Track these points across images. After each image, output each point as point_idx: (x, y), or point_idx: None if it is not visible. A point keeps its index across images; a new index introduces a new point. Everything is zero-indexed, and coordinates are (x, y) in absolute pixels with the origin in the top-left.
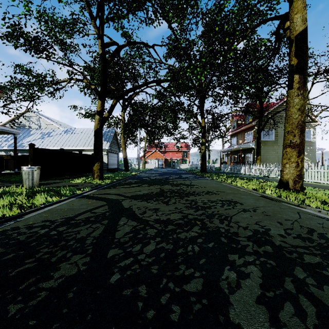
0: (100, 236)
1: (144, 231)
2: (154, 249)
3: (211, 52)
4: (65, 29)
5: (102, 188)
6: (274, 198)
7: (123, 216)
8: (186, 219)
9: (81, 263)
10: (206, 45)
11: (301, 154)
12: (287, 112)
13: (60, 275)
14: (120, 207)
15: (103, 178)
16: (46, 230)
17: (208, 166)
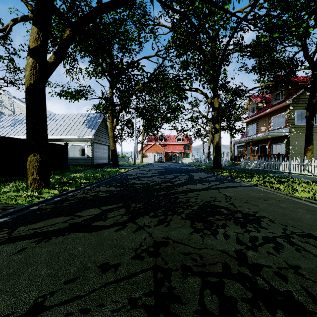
0: None
1: None
2: None
3: None
4: None
5: None
6: None
7: None
8: None
9: None
10: None
11: None
12: None
13: None
14: None
15: (47, 185)
16: None
17: None
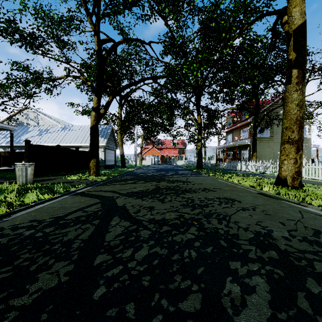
0: (89, 238)
1: (137, 233)
2: (147, 254)
3: (207, 48)
4: (61, 25)
5: (97, 185)
6: (273, 195)
7: (115, 215)
8: (182, 219)
9: (64, 272)
10: (202, 41)
11: (300, 150)
12: (285, 108)
13: (37, 288)
14: (113, 205)
15: (99, 175)
16: (31, 231)
17: (204, 163)
